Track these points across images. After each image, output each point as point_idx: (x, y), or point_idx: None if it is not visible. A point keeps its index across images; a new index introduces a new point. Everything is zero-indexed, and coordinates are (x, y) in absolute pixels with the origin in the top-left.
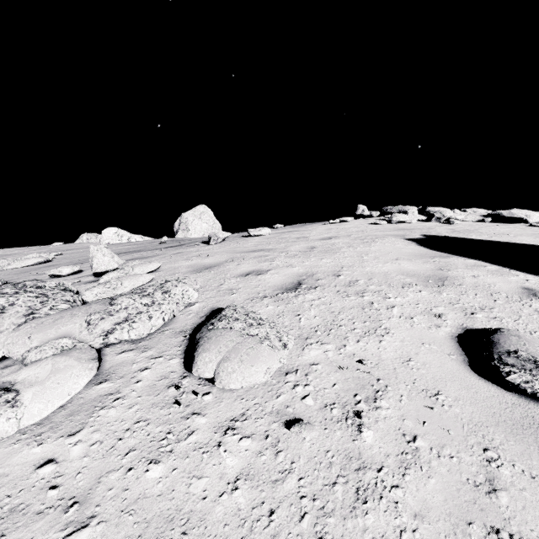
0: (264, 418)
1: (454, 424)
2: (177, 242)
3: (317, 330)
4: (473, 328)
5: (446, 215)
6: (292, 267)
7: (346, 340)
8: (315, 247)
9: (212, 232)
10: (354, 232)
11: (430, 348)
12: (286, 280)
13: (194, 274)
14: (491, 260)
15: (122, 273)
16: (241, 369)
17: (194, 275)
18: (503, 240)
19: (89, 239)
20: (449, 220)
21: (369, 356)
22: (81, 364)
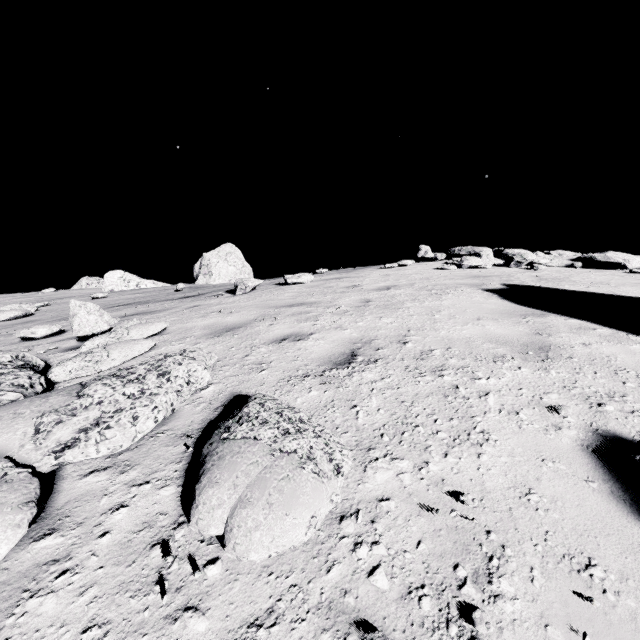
0: (307, 621)
1: (635, 639)
2: (195, 291)
3: (384, 434)
4: (608, 429)
5: (528, 258)
6: (342, 329)
7: (428, 453)
8: (370, 300)
9: (239, 279)
10: (418, 280)
11: (556, 468)
12: (335, 348)
13: (211, 338)
14: (599, 320)
15: (113, 337)
16: (268, 521)
17: (212, 341)
18: (604, 291)
19: (90, 284)
20: (532, 265)
21: (466, 484)
22: (1, 516)
